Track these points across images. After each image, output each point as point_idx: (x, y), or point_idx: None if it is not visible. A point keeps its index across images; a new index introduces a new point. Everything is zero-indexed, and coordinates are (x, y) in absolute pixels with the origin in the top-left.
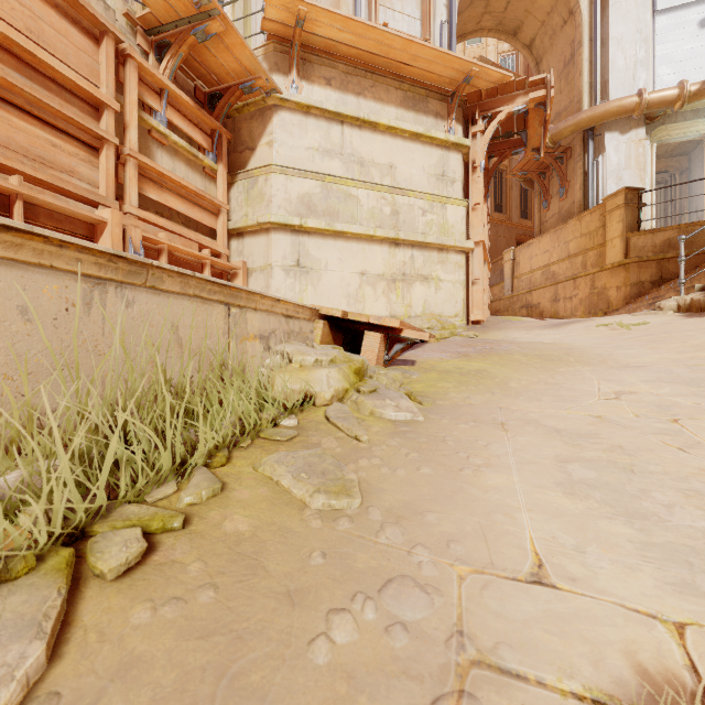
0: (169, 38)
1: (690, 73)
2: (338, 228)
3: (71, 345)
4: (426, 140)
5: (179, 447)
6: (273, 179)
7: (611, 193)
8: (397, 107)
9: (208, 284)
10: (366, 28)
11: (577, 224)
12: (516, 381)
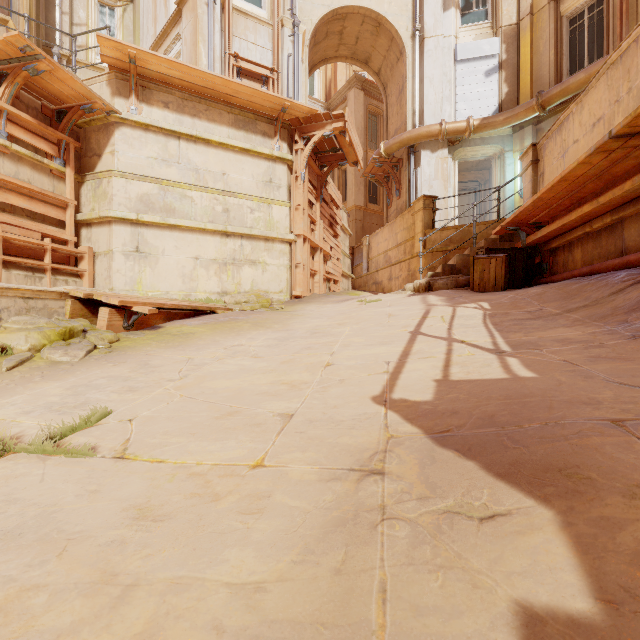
0: (6, 70)
1: (479, 110)
2: (172, 222)
3: None
4: (255, 154)
5: None
6: (114, 181)
7: (417, 198)
8: (229, 127)
9: None
10: (189, 68)
11: (402, 220)
12: (197, 340)
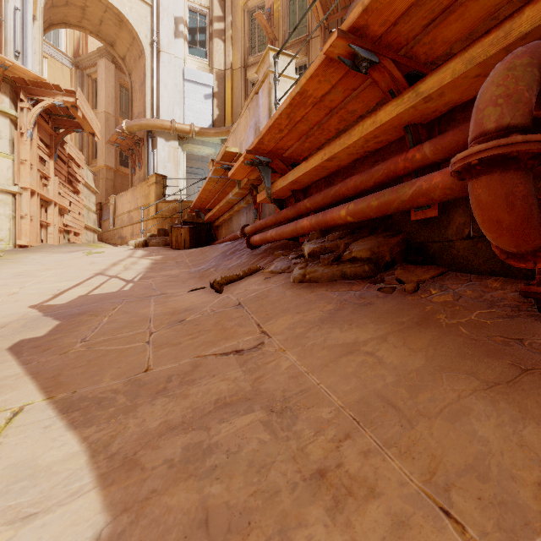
0: None
1: (200, 120)
2: None
3: None
4: None
5: None
6: None
7: (151, 174)
8: None
9: None
10: None
11: (141, 188)
12: None
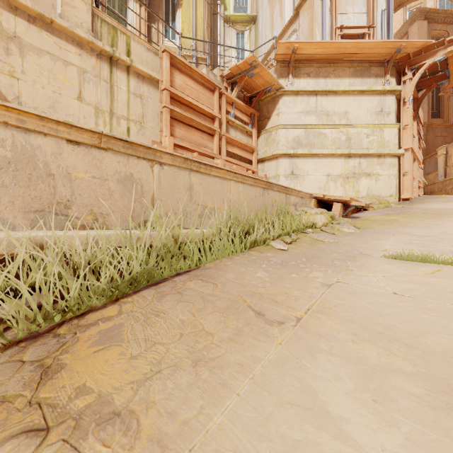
0: (236, 79)
1: None
2: (314, 152)
3: (260, 204)
4: (369, 92)
5: (289, 227)
6: (280, 132)
7: None
8: (349, 78)
9: (282, 187)
10: (330, 43)
11: None
12: (410, 223)
